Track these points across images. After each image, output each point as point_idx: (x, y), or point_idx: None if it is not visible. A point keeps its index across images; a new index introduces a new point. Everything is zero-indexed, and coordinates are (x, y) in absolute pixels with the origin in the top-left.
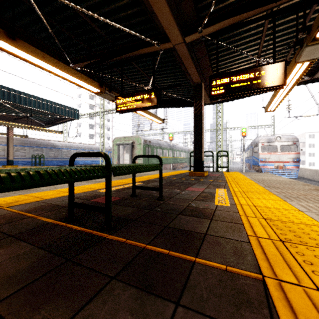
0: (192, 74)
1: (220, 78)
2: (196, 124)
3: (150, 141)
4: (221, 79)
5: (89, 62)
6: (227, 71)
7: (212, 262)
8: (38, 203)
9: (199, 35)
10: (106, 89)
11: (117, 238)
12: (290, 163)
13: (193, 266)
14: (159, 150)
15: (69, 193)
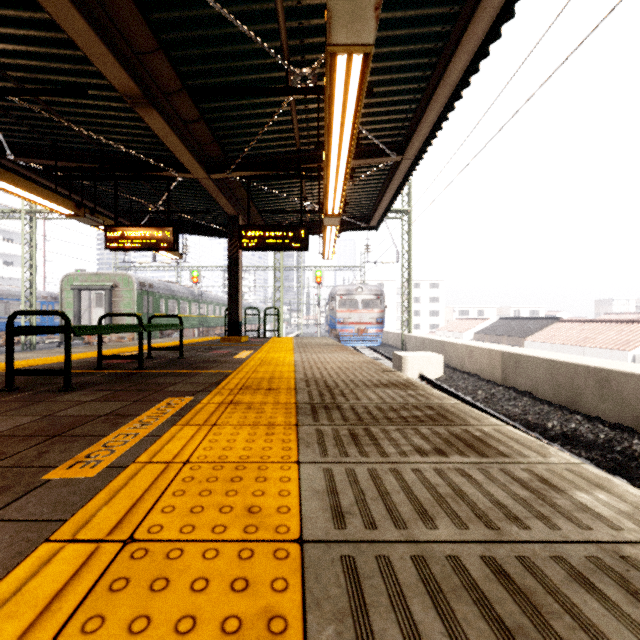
0: (224, 205)
1: (250, 230)
2: (231, 271)
3: (153, 284)
4: (252, 231)
5: (52, 161)
6: (272, 204)
7: (212, 371)
8: (34, 367)
9: (228, 175)
10: (86, 212)
11: (152, 371)
12: (373, 325)
13: (202, 372)
14: (171, 302)
15: (98, 347)
